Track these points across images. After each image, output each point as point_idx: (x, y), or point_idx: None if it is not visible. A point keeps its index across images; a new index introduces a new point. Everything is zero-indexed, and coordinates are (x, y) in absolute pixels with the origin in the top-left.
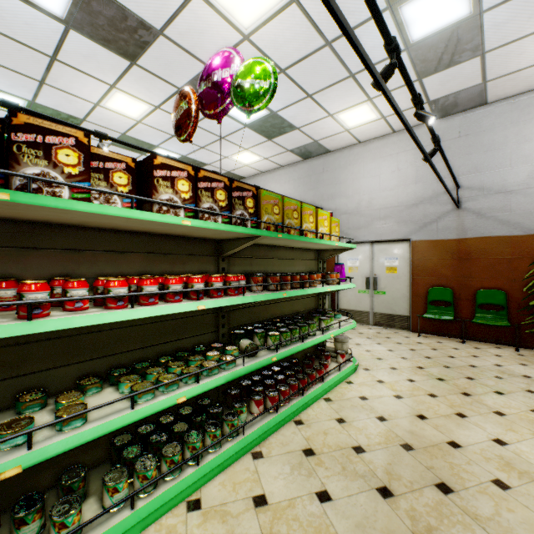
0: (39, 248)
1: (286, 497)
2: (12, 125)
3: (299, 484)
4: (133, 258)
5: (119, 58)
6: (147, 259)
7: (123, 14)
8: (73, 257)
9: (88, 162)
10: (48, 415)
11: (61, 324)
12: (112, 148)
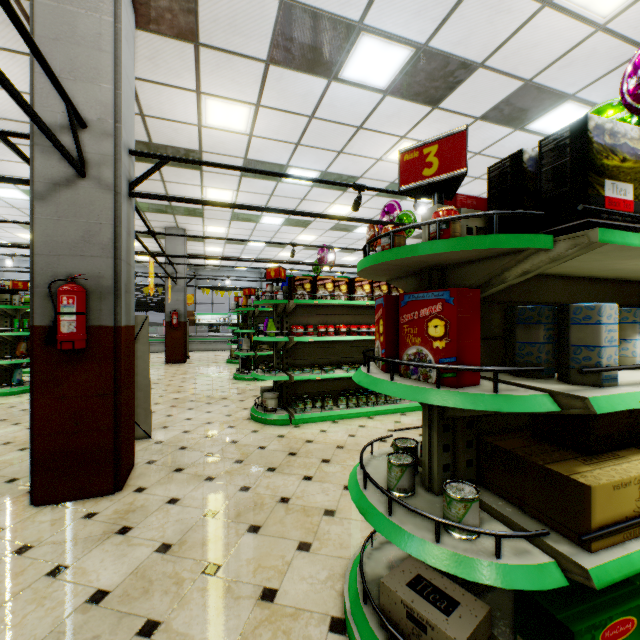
0: (317, 314)
1: (409, 423)
2: (317, 280)
3: (418, 422)
4: (347, 317)
5: (337, 191)
6: (353, 317)
7: (340, 176)
8: (327, 317)
9: (334, 286)
10: (322, 371)
11: (328, 339)
12: (329, 232)
